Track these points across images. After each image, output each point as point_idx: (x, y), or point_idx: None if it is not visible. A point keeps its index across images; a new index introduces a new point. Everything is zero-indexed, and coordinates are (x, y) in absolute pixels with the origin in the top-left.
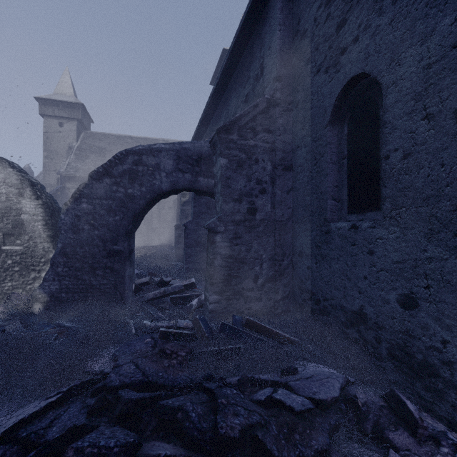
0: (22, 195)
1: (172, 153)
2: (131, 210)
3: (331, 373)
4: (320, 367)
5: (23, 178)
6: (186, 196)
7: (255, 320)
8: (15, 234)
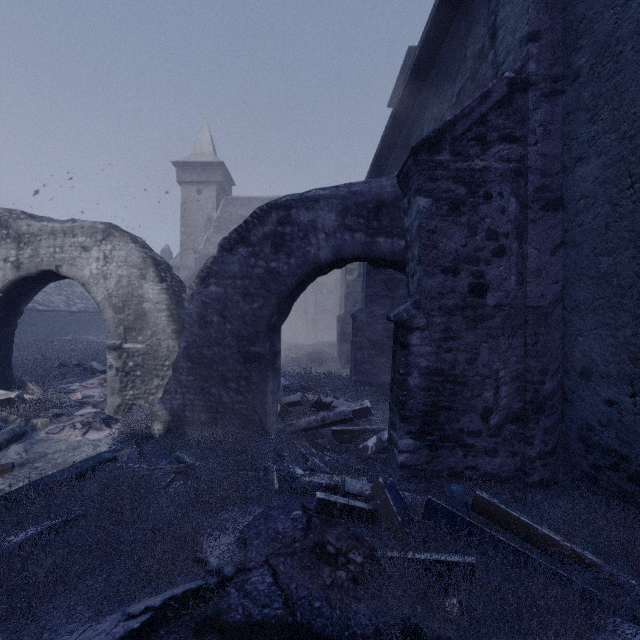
0: (144, 277)
1: (335, 202)
2: (275, 293)
3: None
4: None
5: (145, 255)
6: (354, 272)
7: (495, 502)
8: (137, 328)
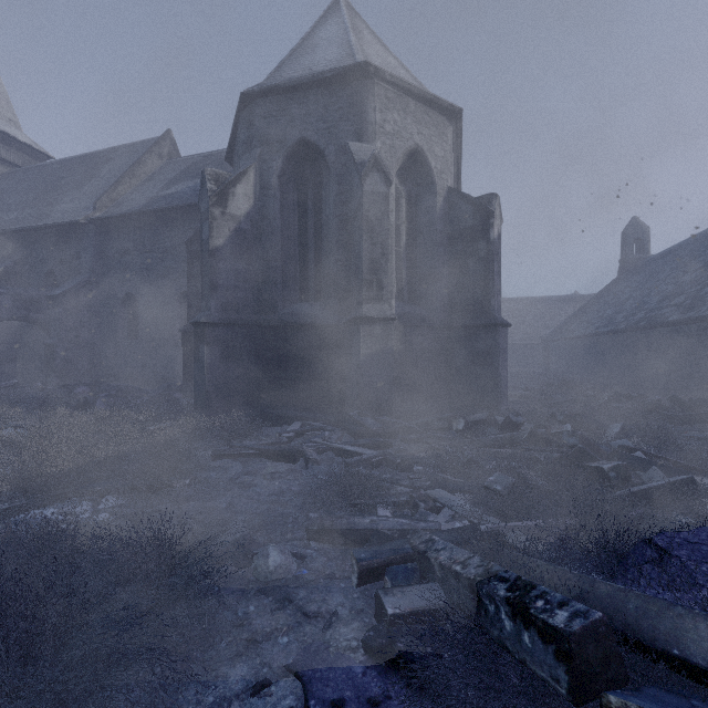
0: None
1: (11, 296)
2: None
3: None
4: None
5: None
6: None
7: None
8: None
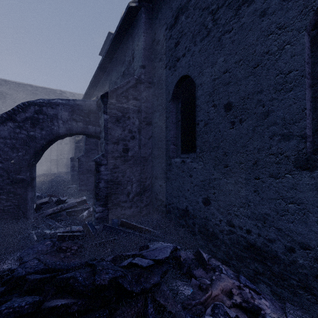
0: None
1: (68, 107)
2: (33, 148)
3: (167, 245)
4: (163, 243)
5: None
6: (80, 136)
7: (127, 221)
8: None
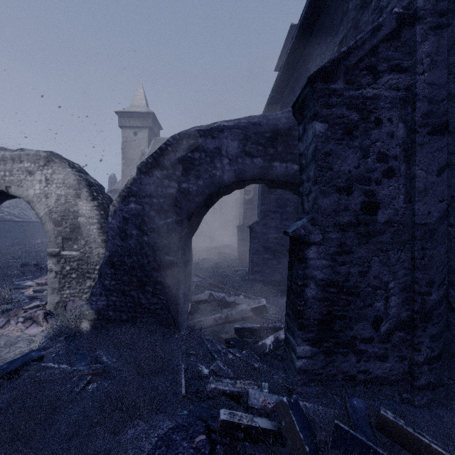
0: (79, 196)
1: (237, 132)
2: (186, 210)
3: None
4: None
5: (80, 178)
6: (250, 193)
7: (402, 424)
8: (72, 238)
